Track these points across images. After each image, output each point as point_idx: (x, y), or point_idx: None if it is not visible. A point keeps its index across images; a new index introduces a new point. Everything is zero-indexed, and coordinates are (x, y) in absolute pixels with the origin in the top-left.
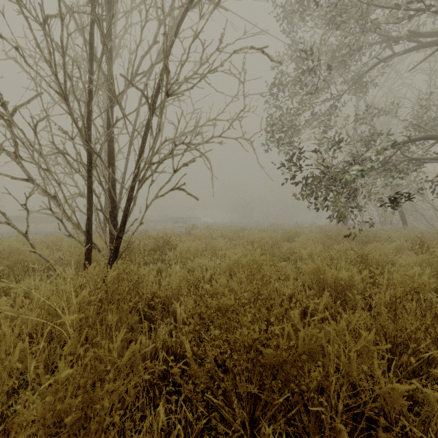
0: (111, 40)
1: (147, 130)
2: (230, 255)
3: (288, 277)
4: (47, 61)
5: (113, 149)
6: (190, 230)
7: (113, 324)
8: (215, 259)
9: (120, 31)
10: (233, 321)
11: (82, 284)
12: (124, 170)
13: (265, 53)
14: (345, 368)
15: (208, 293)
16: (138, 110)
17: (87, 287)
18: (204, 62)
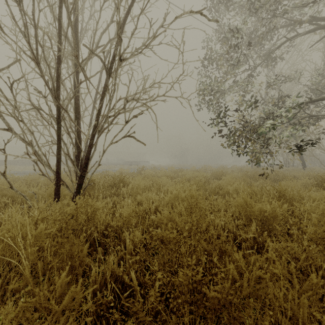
0: (77, 20)
1: (105, 90)
2: (172, 191)
3: (219, 209)
4: (22, 32)
5: (78, 106)
6: (141, 170)
7: (64, 257)
8: (159, 193)
9: (81, 7)
10: (175, 252)
11: (44, 217)
12: (89, 124)
13: (203, 15)
14: (294, 314)
15: (153, 222)
16: (100, 77)
17: (50, 218)
18: (151, 36)
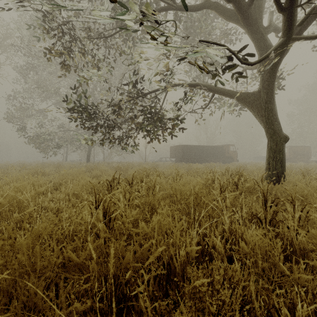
0: None
1: None
2: None
3: None
4: None
5: None
6: None
7: None
8: None
9: None
10: None
11: None
12: None
13: None
14: None
15: None
16: None
17: None
18: None
